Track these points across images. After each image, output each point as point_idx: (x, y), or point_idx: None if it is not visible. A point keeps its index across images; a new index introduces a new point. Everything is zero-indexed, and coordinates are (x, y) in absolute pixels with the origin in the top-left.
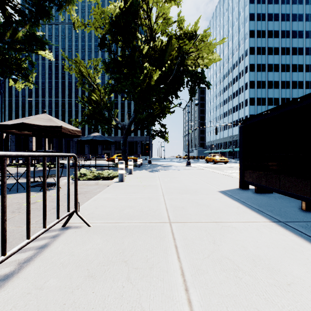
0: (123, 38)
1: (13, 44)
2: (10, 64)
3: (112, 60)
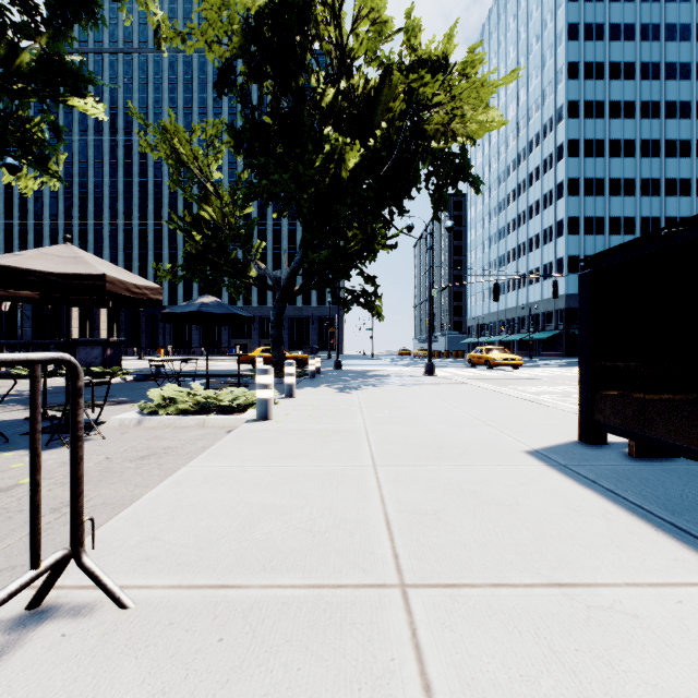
0: (275, 69)
1: (7, 81)
2: (3, 130)
3: (248, 121)
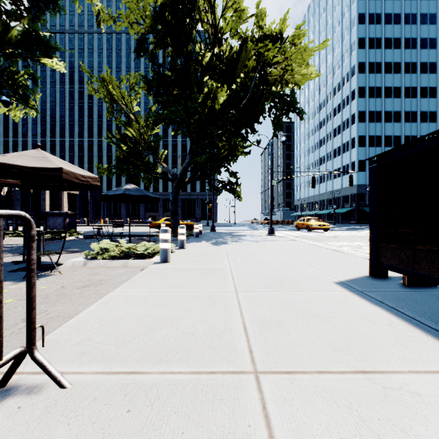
0: (172, 40)
1: (2, 47)
2: None
3: (156, 73)
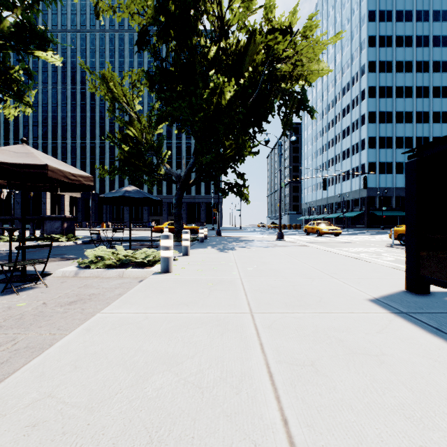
0: (176, 32)
1: None
2: None
3: (158, 68)
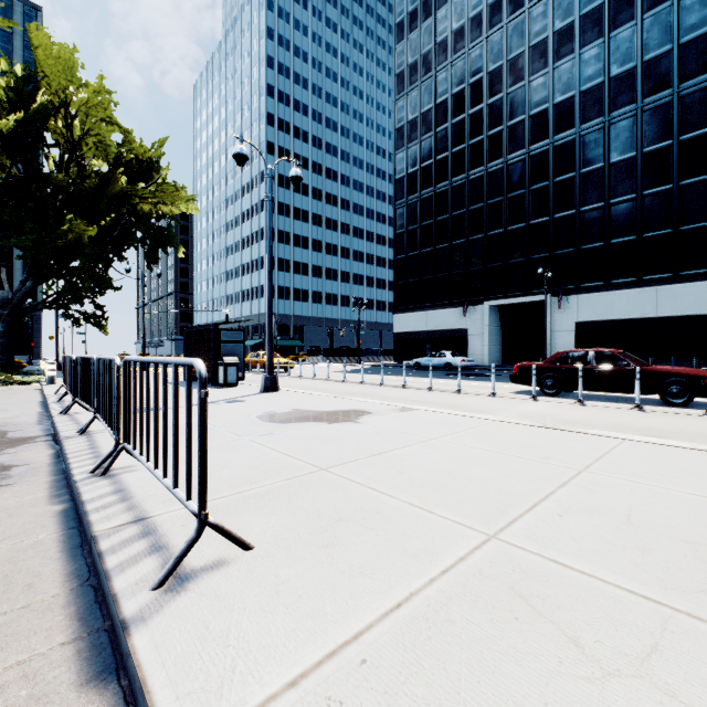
0: (15, 154)
1: None
2: None
3: None
